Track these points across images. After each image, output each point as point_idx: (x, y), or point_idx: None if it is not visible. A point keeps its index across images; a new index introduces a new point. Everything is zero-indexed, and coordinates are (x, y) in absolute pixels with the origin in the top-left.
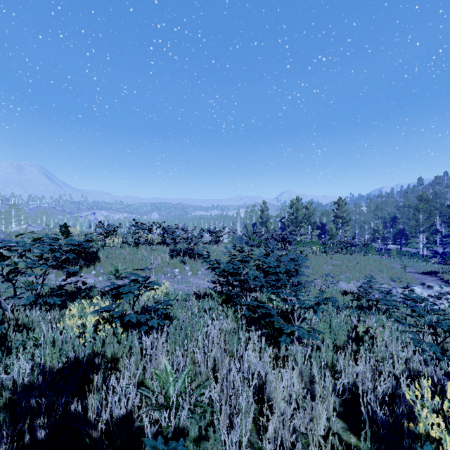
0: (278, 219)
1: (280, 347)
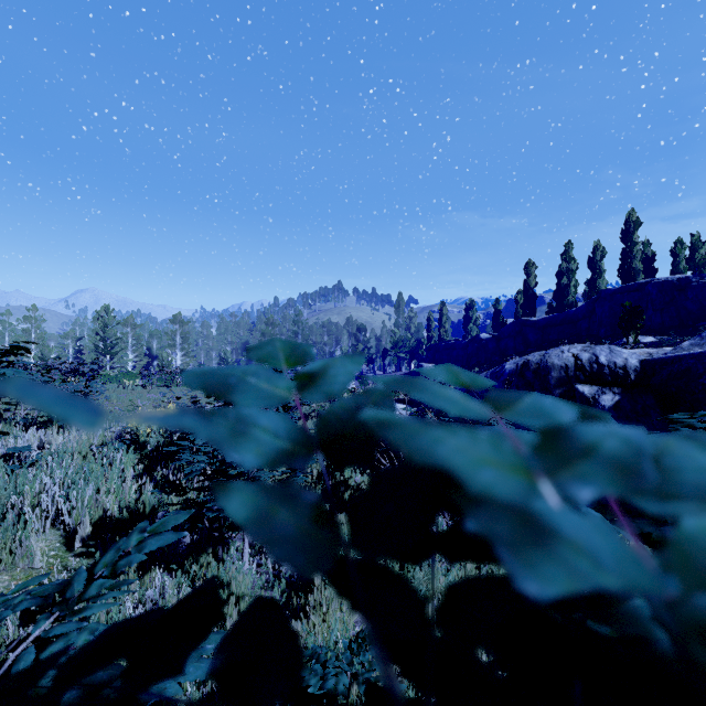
0: (68, 340)
1: (60, 432)
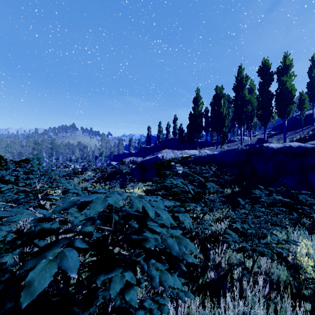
0: None
1: None
